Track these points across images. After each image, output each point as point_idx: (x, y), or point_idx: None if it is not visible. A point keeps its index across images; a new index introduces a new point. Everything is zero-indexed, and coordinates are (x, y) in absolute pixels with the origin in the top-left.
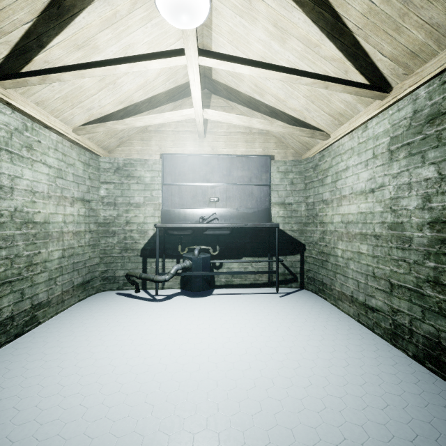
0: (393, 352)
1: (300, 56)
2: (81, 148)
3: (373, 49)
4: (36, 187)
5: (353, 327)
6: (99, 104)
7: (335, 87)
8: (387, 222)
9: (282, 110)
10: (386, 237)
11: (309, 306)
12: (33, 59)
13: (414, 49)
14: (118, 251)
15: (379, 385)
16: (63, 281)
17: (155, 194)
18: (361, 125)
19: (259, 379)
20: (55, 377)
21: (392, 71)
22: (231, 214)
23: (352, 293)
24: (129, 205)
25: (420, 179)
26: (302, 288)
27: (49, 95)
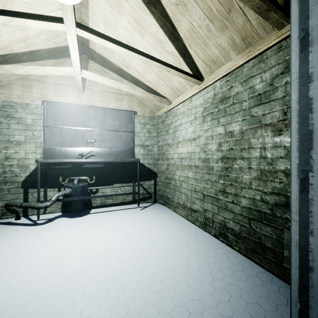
0: (204, 234)
1: (152, 46)
2: None
3: (194, 53)
4: None
5: (184, 223)
6: None
7: (173, 72)
8: (202, 158)
9: (142, 81)
10: (201, 167)
11: (159, 213)
12: None
13: (214, 59)
14: None
15: (196, 255)
16: None
17: (36, 134)
18: (188, 98)
19: (124, 269)
20: None
21: (204, 69)
22: (105, 152)
23: (184, 202)
24: (9, 143)
25: (217, 133)
26: (155, 202)
27: None
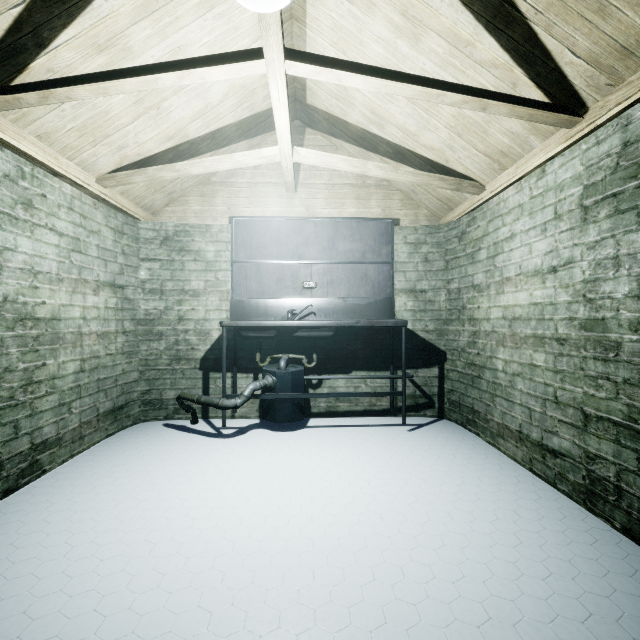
0: (589, 521)
1: (441, 61)
2: (111, 208)
3: (559, 45)
4: (39, 264)
5: (523, 479)
6: (135, 139)
7: (498, 108)
8: (579, 318)
9: (412, 149)
10: (576, 342)
11: (453, 445)
12: (29, 66)
13: (627, 43)
14: (167, 362)
15: (573, 578)
16: (82, 408)
17: (221, 276)
18: (535, 170)
19: (381, 567)
20: (59, 561)
21: (589, 81)
22: (334, 307)
23: (520, 426)
24: (183, 294)
25: (635, 250)
26: (441, 418)
27: (57, 125)
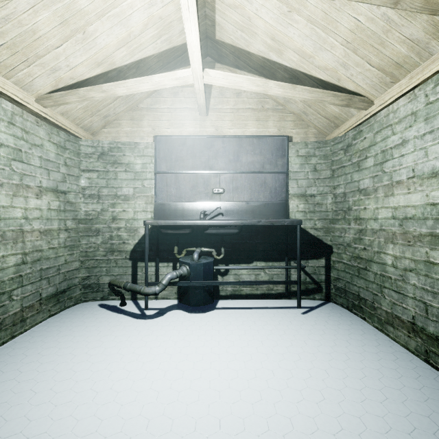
0: None
1: None
2: (53, 127)
3: None
4: None
5: (423, 372)
6: (67, 63)
7: (411, 0)
8: None
9: (307, 72)
10: None
11: (344, 330)
12: None
13: None
14: (103, 254)
15: None
16: (24, 294)
17: (146, 184)
18: (432, 76)
19: None
20: None
21: None
22: (238, 209)
23: (413, 318)
24: (116, 198)
25: None
26: (327, 301)
27: None
